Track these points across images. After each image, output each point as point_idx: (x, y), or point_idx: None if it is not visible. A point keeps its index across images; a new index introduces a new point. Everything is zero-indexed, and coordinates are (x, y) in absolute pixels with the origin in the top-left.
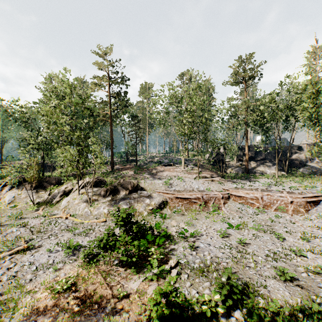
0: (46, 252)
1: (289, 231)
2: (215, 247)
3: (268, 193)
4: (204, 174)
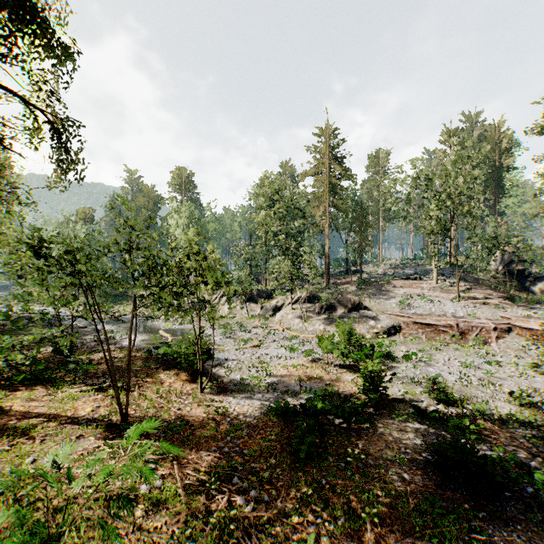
0: (274, 350)
1: None
2: (447, 372)
3: None
4: (472, 294)
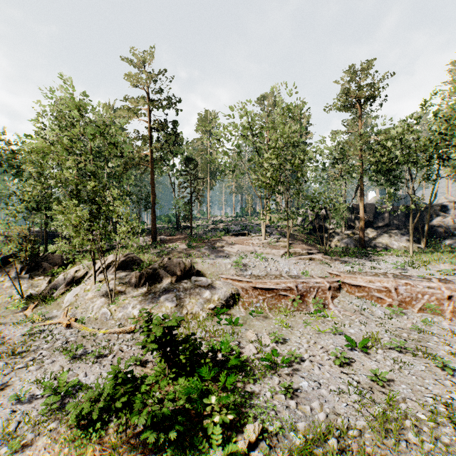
0: (11, 401)
1: (455, 353)
2: (330, 390)
3: (407, 282)
4: (296, 249)
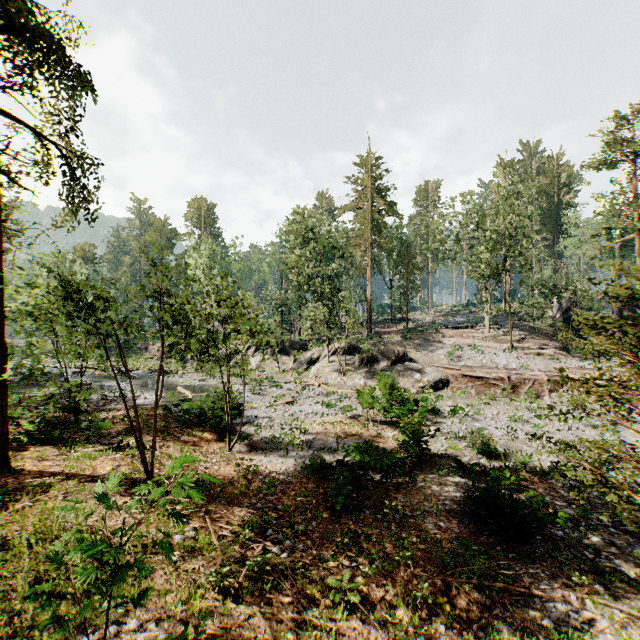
0: (309, 407)
1: None
2: (494, 427)
3: None
4: (526, 344)
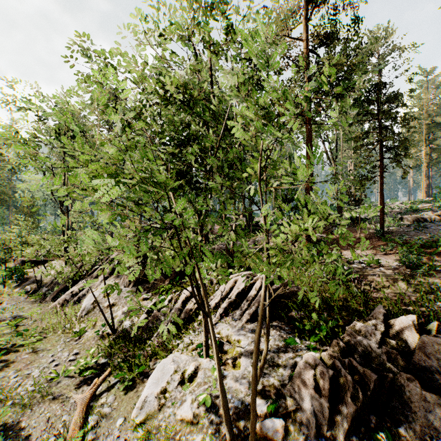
0: None
1: None
2: None
3: None
4: None
